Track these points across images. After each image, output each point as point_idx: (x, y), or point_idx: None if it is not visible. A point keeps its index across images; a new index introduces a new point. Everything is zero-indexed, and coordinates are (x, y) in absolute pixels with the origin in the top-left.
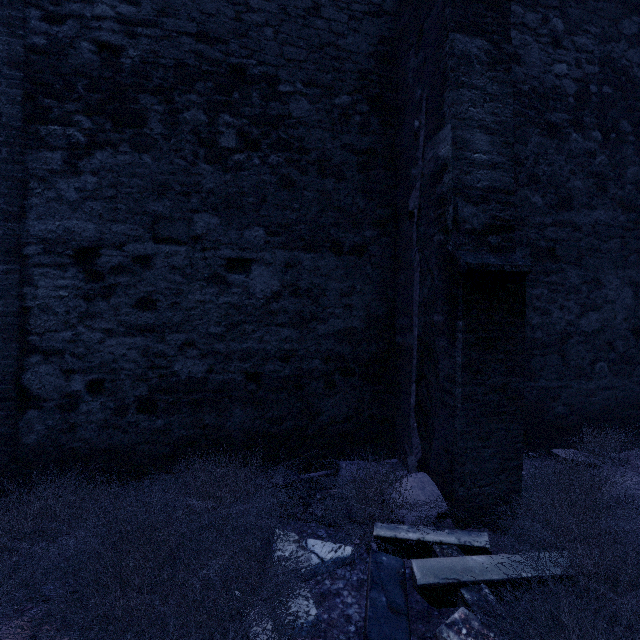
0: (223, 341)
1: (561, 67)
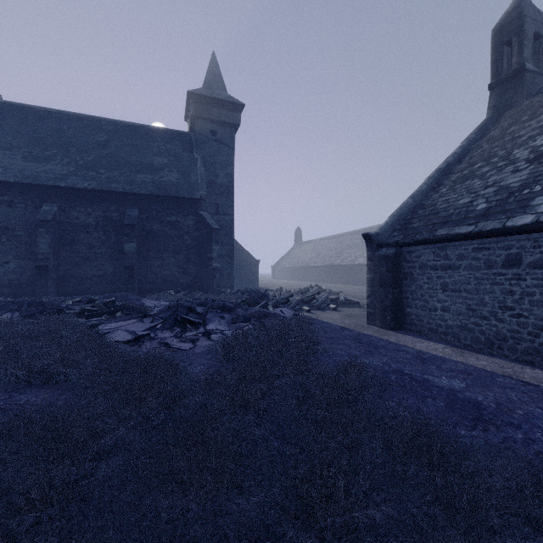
0: (3, 277)
1: (91, 219)
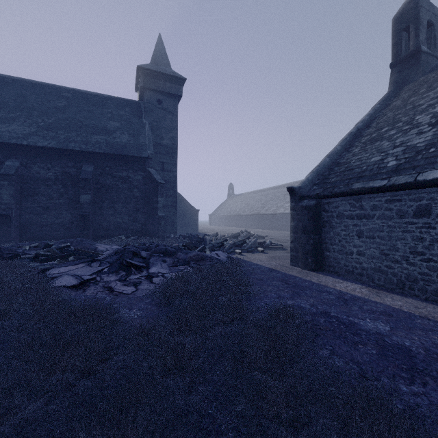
0: None
1: (51, 174)
